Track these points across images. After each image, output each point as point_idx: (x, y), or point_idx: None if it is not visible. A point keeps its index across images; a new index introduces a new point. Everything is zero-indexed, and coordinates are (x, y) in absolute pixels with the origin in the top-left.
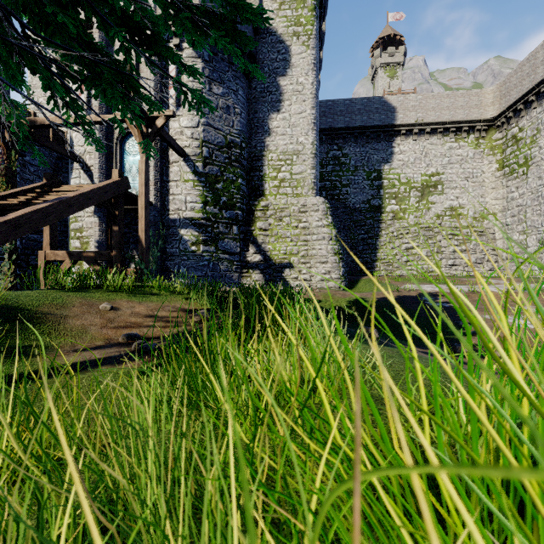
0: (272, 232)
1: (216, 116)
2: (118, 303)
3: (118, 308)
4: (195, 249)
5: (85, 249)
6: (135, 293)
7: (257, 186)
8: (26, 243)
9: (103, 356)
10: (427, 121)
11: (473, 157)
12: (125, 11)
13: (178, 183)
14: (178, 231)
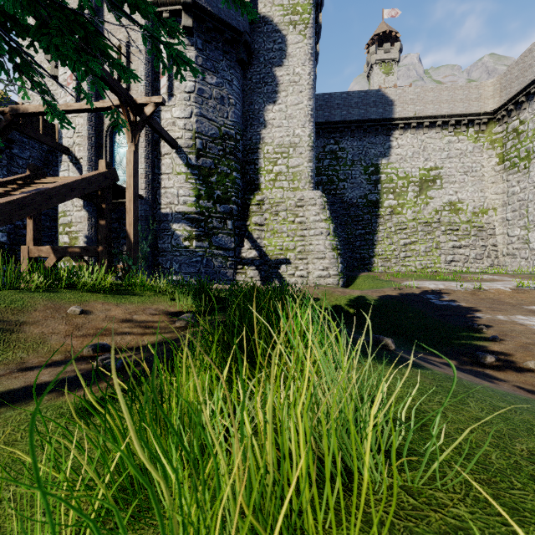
0: (268, 227)
1: (209, 106)
2: (91, 306)
3: (90, 312)
4: (187, 244)
5: (74, 244)
6: (114, 293)
7: (253, 180)
8: (14, 238)
9: (53, 378)
10: (425, 115)
11: (473, 151)
12: None
13: (170, 175)
14: (170, 226)
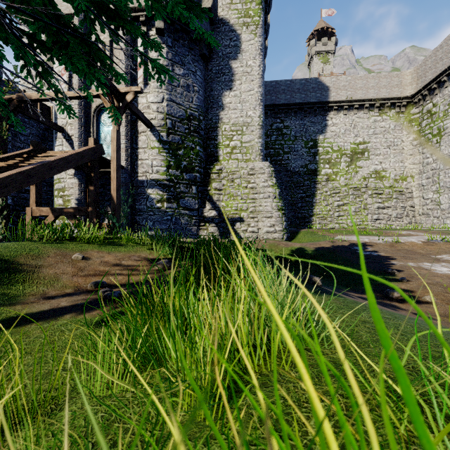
0: (225, 191)
1: (178, 93)
2: (89, 254)
3: (89, 258)
4: (160, 206)
5: (67, 206)
6: (105, 244)
7: (213, 153)
8: (17, 201)
9: (70, 304)
10: (355, 99)
11: (394, 129)
12: None
13: (146, 149)
14: (145, 191)
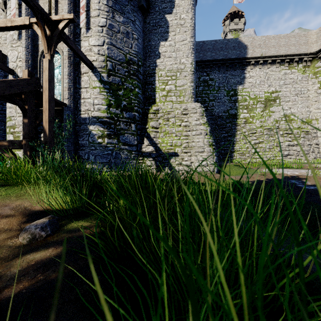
0: (161, 129)
1: (118, 38)
2: None
3: None
4: (100, 141)
5: None
6: None
7: (150, 96)
8: None
9: None
10: (269, 55)
11: (301, 80)
12: None
13: (88, 89)
14: (87, 127)
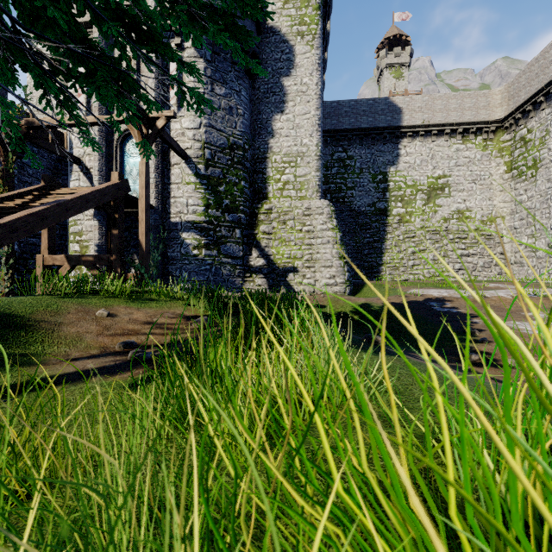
0: (276, 236)
1: (218, 117)
2: (116, 310)
3: (115, 315)
4: (196, 253)
5: (84, 253)
6: (134, 299)
7: (261, 189)
8: (25, 247)
9: (97, 366)
10: (433, 123)
11: (481, 159)
12: (120, 5)
13: (180, 185)
14: (179, 235)
